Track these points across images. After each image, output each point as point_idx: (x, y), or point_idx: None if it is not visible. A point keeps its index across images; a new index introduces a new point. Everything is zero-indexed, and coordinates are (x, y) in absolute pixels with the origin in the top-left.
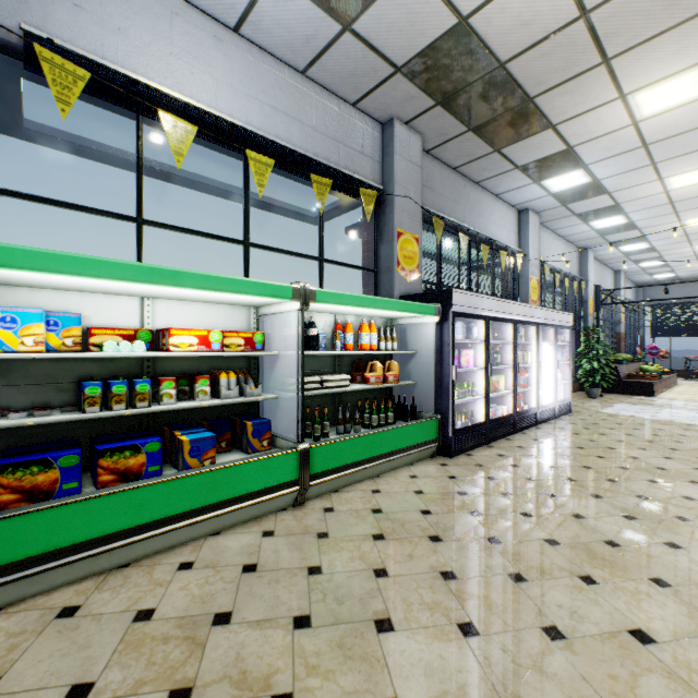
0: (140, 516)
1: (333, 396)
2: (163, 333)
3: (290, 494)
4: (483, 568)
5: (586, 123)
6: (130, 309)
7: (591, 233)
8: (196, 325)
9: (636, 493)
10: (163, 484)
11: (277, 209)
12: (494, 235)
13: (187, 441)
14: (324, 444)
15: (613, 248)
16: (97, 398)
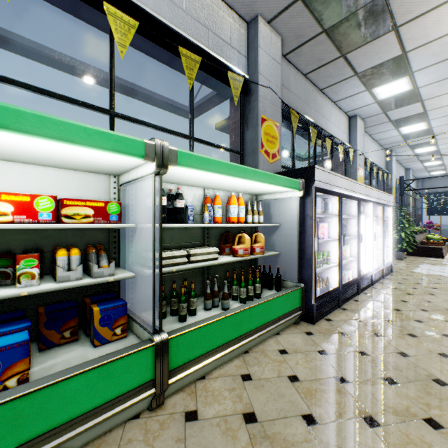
0: None
1: (202, 267)
2: None
3: (143, 400)
4: None
5: (425, 25)
6: None
7: (398, 138)
8: (37, 192)
9: None
10: None
11: (156, 102)
12: (333, 133)
13: None
14: (187, 331)
15: (410, 150)
16: None
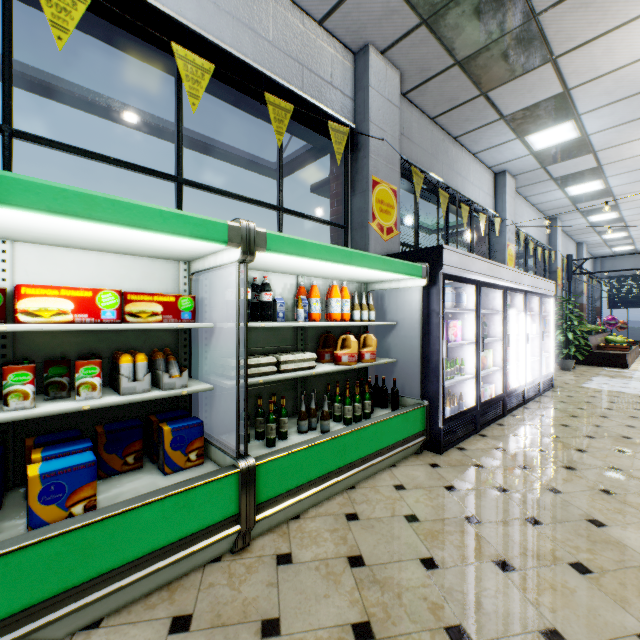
0: None
1: (294, 379)
2: (15, 293)
3: (225, 538)
4: None
5: (592, 55)
6: None
7: (564, 201)
8: (92, 284)
9: None
10: None
11: (231, 157)
12: (472, 196)
13: (34, 477)
14: (278, 457)
15: (582, 217)
16: None
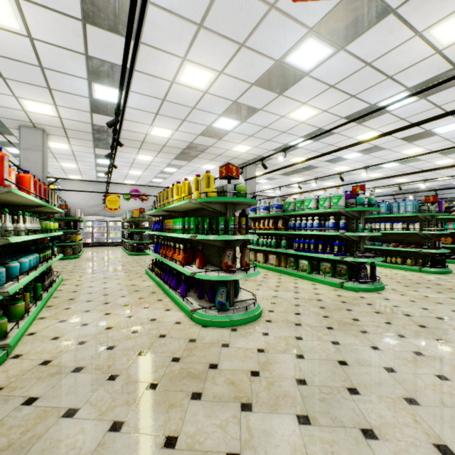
0: None
1: None
2: None
3: None
4: None
5: (426, 186)
6: None
7: None
8: None
9: None
10: None
11: None
12: None
13: None
14: None
15: None
16: None
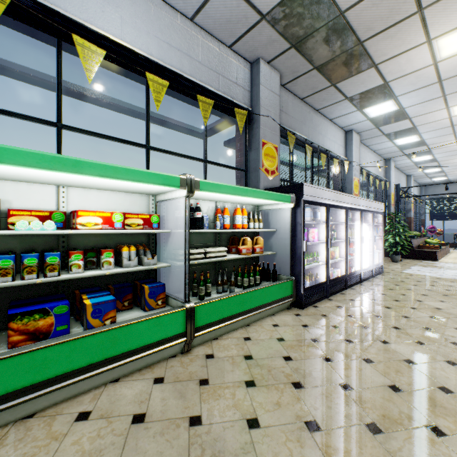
0: (42, 373)
1: (214, 263)
2: (73, 214)
3: (179, 344)
4: (342, 418)
5: (399, 63)
6: (47, 195)
7: (394, 148)
8: (105, 209)
9: (449, 340)
10: (64, 344)
11: (174, 126)
12: (329, 147)
13: (89, 304)
14: (206, 303)
15: (408, 159)
16: (9, 269)
